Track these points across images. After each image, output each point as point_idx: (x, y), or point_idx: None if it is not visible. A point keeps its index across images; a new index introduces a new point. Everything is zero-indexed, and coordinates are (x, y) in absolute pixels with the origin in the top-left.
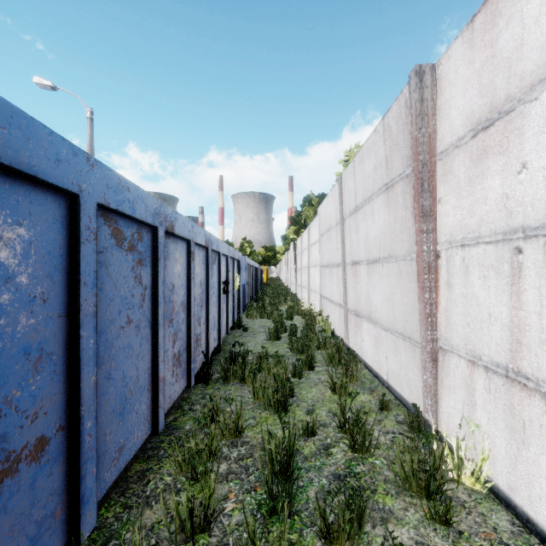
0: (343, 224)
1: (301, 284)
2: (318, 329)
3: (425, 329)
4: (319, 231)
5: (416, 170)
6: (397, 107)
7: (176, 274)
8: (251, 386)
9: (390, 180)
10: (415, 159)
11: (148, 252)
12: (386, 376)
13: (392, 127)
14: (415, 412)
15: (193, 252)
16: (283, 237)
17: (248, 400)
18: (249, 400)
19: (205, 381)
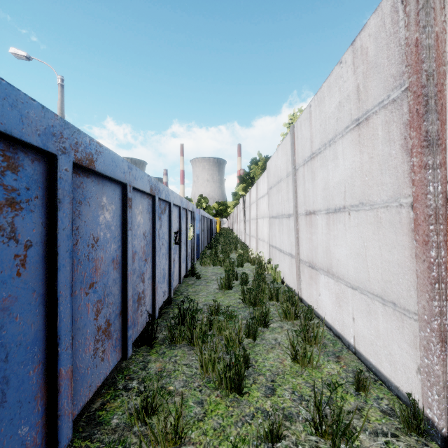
0: (295, 174)
1: (250, 234)
2: (268, 277)
3: (429, 298)
4: (268, 184)
5: (416, 85)
6: (378, 18)
7: (101, 224)
8: (198, 358)
9: (363, 113)
10: (415, 71)
11: (37, 191)
12: (353, 340)
13: (368, 47)
14: (413, 406)
15: (130, 198)
16: (233, 193)
17: (196, 372)
18: (197, 372)
19: (149, 344)
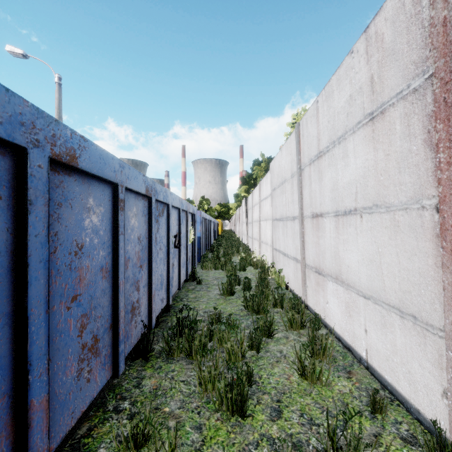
0: (301, 175)
1: (252, 236)
2: (271, 282)
3: None
4: (271, 186)
5: (444, 70)
6: None
7: (87, 228)
8: (196, 376)
9: (378, 106)
10: (442, 55)
11: (1, 191)
12: (365, 354)
13: (385, 33)
14: (439, 436)
15: (122, 199)
16: (236, 195)
17: (194, 390)
18: (195, 390)
19: (144, 357)
